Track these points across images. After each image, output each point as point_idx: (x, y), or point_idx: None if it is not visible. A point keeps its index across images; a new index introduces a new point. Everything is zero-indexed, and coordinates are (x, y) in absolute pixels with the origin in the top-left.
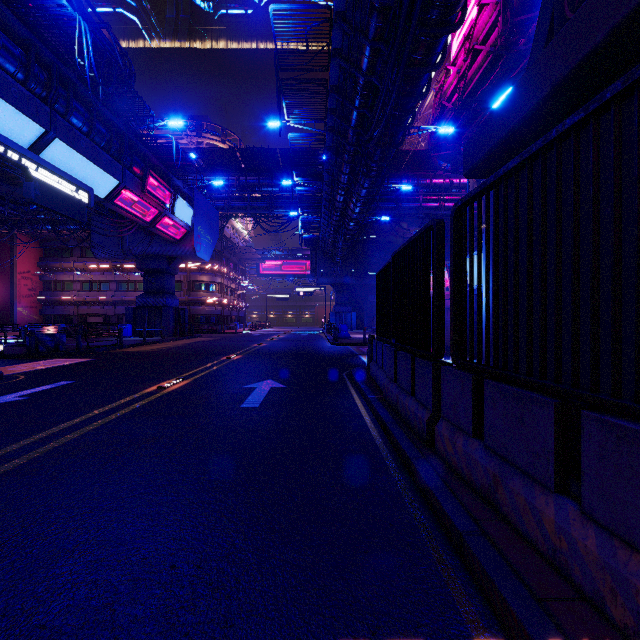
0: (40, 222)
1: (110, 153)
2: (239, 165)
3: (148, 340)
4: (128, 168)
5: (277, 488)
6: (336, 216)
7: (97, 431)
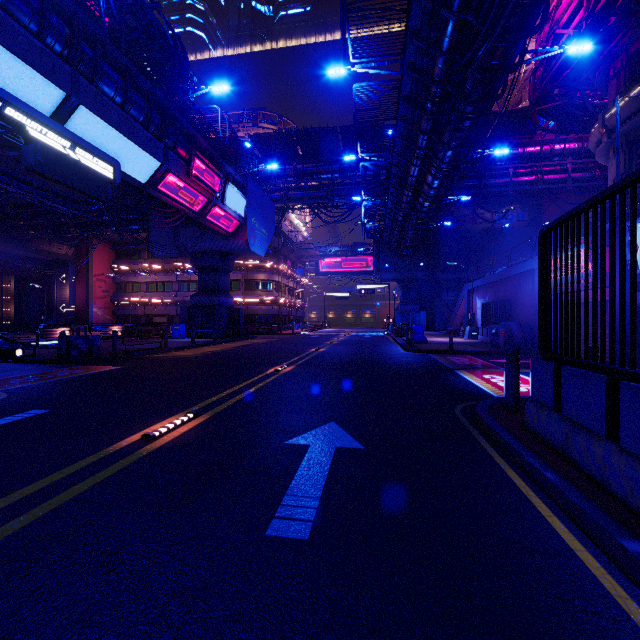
0: (106, 224)
1: (149, 129)
2: (296, 152)
3: (198, 342)
4: (172, 149)
5: None
6: (407, 196)
7: None
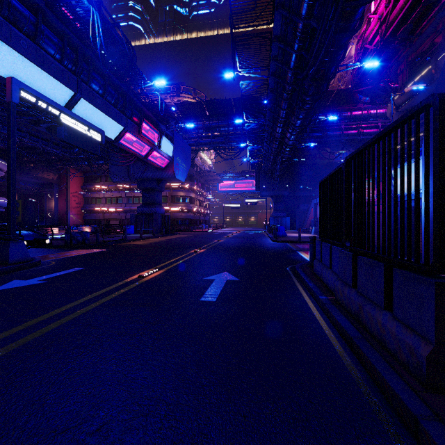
0: (81, 160)
1: (117, 108)
2: (205, 113)
3: (143, 236)
4: (129, 118)
5: (233, 442)
6: (275, 144)
7: (75, 321)
